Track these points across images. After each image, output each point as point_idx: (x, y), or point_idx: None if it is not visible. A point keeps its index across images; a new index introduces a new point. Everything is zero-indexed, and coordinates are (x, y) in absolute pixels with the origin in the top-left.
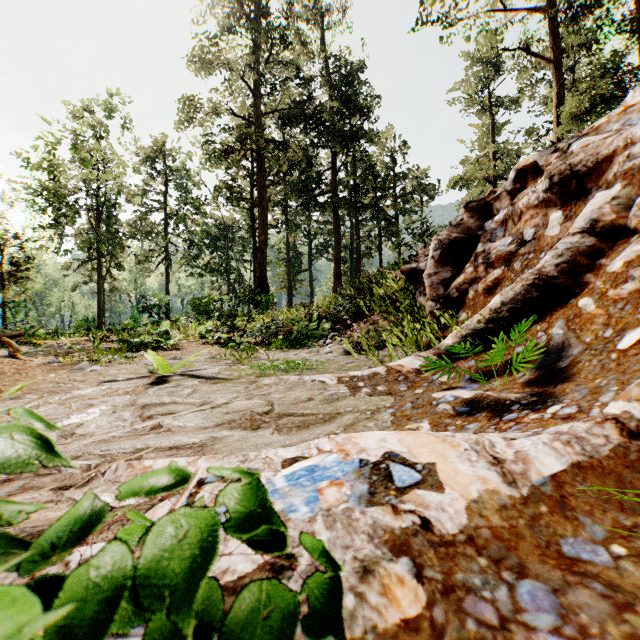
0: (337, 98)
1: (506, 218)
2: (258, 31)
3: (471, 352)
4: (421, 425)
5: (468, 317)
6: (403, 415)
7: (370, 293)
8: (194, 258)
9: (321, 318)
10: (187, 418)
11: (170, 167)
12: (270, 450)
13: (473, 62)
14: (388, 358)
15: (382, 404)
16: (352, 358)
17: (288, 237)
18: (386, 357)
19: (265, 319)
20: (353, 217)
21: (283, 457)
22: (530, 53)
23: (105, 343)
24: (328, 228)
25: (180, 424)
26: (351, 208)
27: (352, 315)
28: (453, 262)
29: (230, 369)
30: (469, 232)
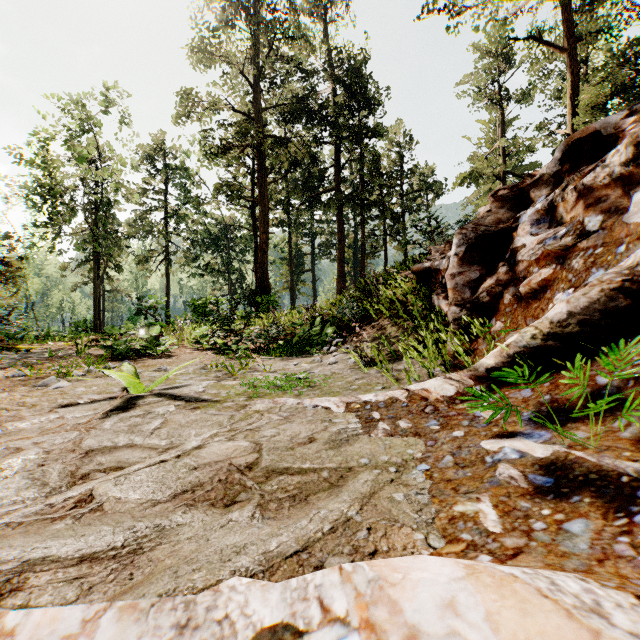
0: (341, 93)
1: (553, 205)
2: (259, 22)
3: (534, 383)
4: (481, 508)
5: (505, 327)
6: (444, 479)
7: (377, 294)
8: (195, 258)
9: (324, 321)
10: (135, 480)
11: (170, 165)
12: (235, 591)
13: (481, 55)
14: (407, 377)
15: (409, 453)
16: (361, 372)
17: (290, 236)
18: (402, 373)
19: (265, 322)
20: (357, 215)
21: (255, 622)
22: (544, 41)
23: (93, 348)
24: (331, 227)
25: (119, 495)
26: (355, 206)
27: (358, 318)
28: (481, 260)
29: (218, 385)
30: (499, 224)
